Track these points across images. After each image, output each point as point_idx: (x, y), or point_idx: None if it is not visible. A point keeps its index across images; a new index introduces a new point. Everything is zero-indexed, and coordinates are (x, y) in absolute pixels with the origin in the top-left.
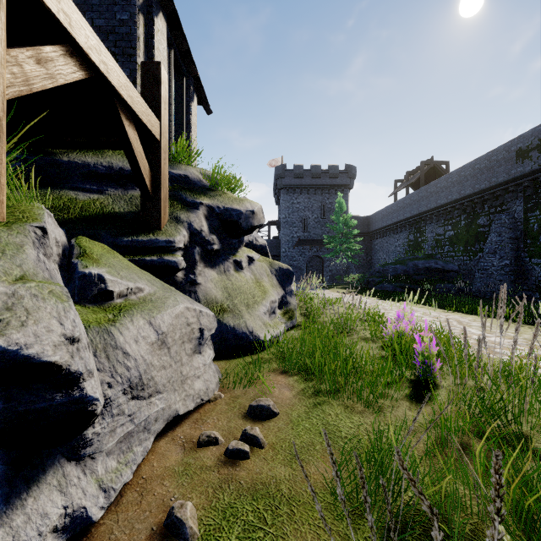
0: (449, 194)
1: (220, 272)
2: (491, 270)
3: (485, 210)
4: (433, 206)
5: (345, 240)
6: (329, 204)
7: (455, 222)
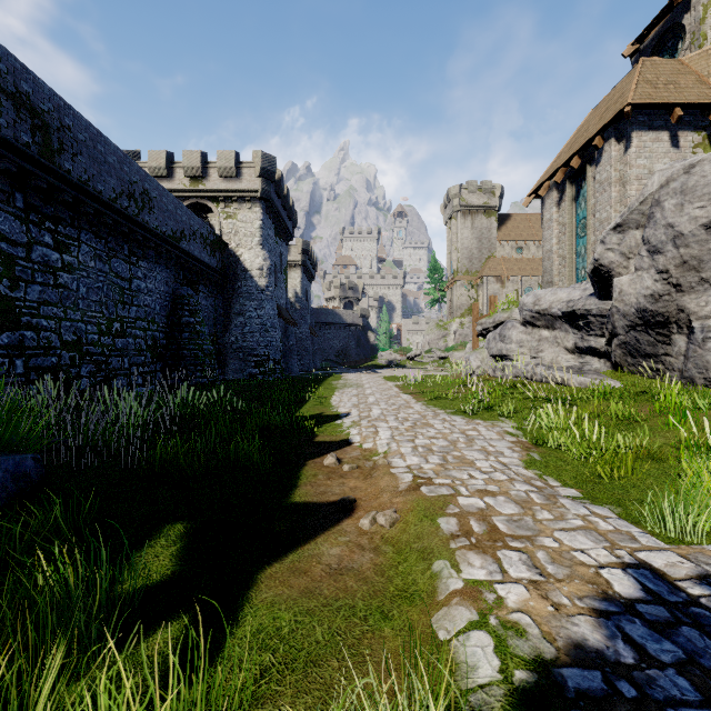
0: None
1: None
2: None
3: None
4: None
5: None
6: None
7: None
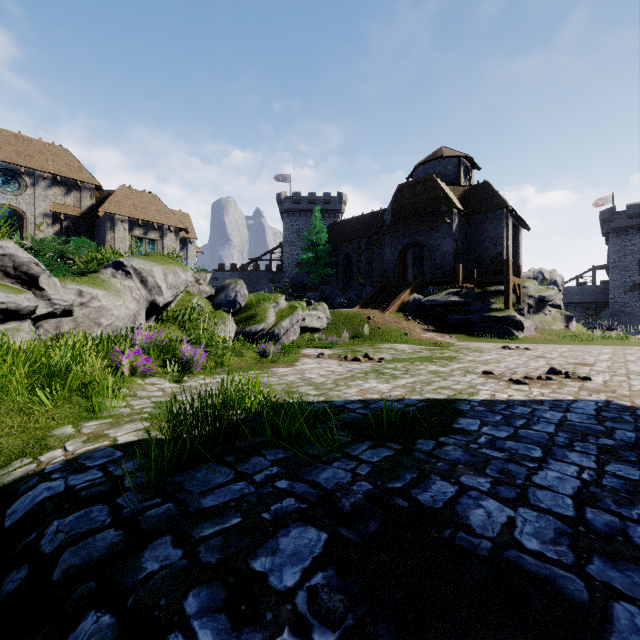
0: None
1: (537, 316)
2: None
3: None
4: None
5: None
6: None
7: None
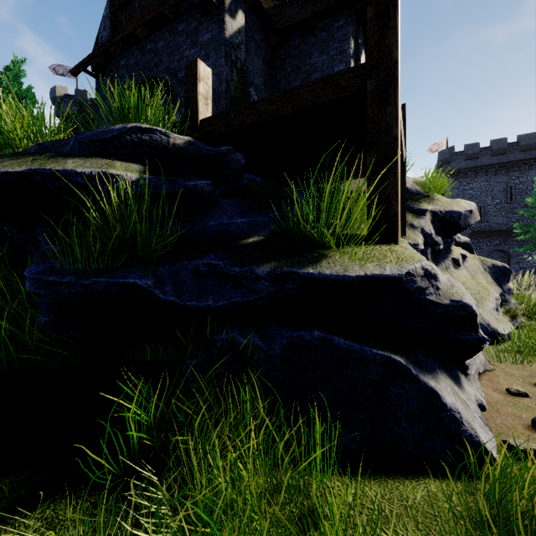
0: None
1: (442, 269)
2: None
3: None
4: None
5: None
6: (519, 185)
7: None
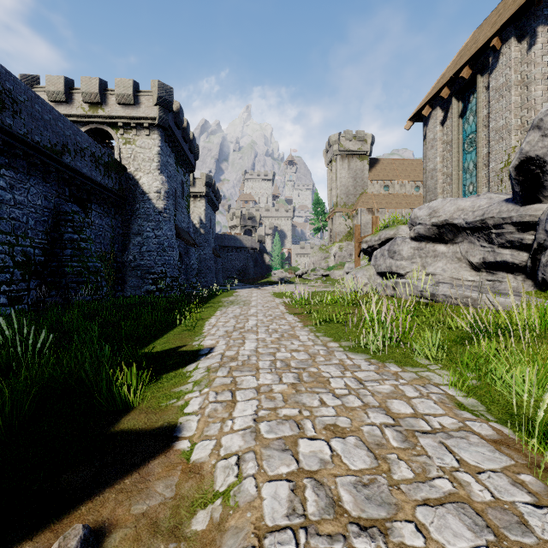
0: None
1: None
2: None
3: None
4: None
5: None
6: None
7: None
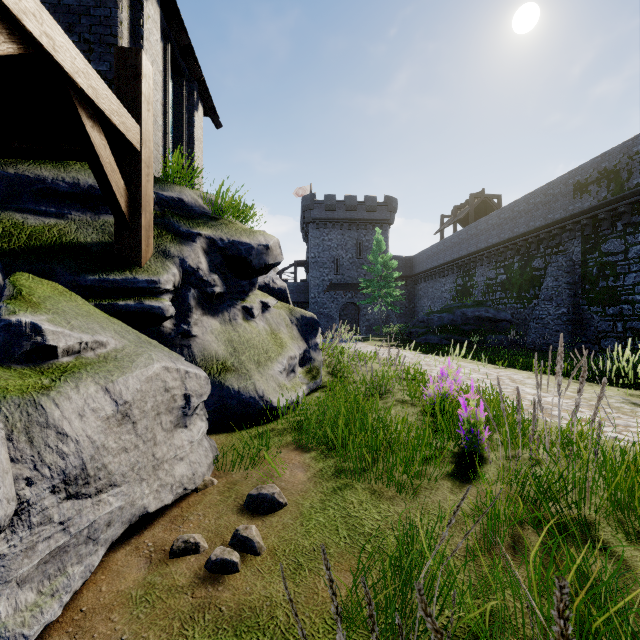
0: (501, 233)
1: (224, 321)
2: (547, 320)
3: (541, 251)
4: (483, 246)
5: (384, 284)
6: (366, 242)
7: (507, 265)
